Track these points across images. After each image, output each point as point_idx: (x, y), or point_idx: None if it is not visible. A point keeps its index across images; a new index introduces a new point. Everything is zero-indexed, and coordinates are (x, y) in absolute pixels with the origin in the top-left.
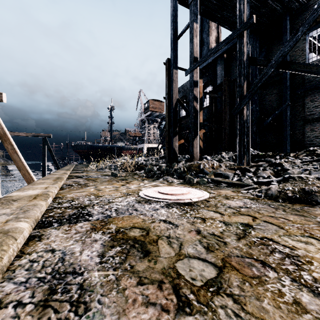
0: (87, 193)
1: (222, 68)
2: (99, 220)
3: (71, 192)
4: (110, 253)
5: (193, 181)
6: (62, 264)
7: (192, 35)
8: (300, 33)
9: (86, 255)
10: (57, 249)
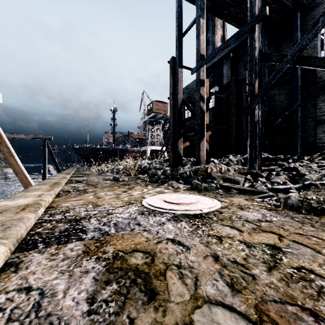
0: (84, 201)
1: (228, 68)
2: (94, 239)
3: (68, 200)
4: (104, 294)
5: (201, 187)
6: (35, 315)
7: (198, 31)
8: (321, 24)
9: (71, 297)
10: (35, 287)
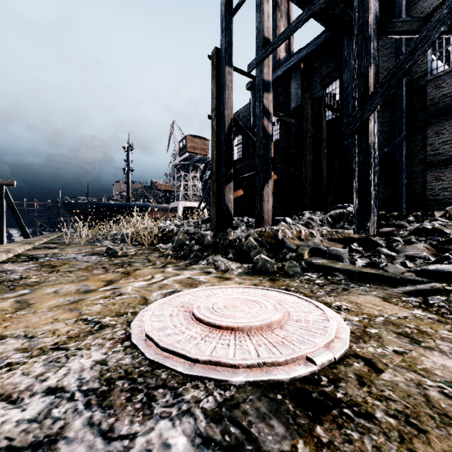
0: None
1: (298, 85)
2: None
3: None
4: None
5: (273, 267)
6: None
7: None
8: None
9: None
10: None
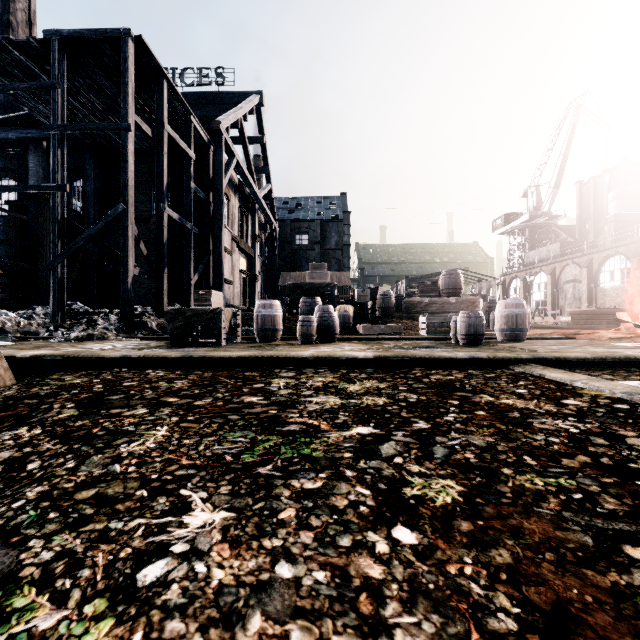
0: None
1: (39, 163)
2: None
3: None
4: None
5: None
6: None
7: None
8: (101, 225)
9: None
10: None
